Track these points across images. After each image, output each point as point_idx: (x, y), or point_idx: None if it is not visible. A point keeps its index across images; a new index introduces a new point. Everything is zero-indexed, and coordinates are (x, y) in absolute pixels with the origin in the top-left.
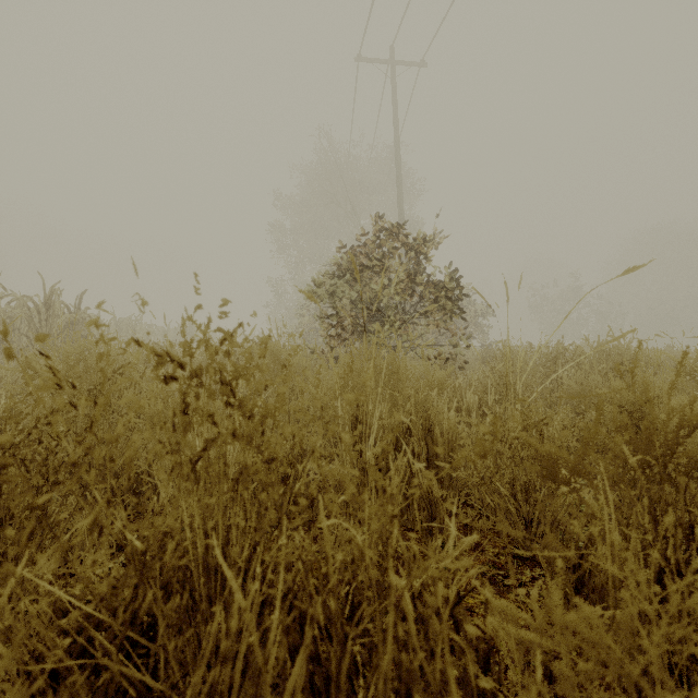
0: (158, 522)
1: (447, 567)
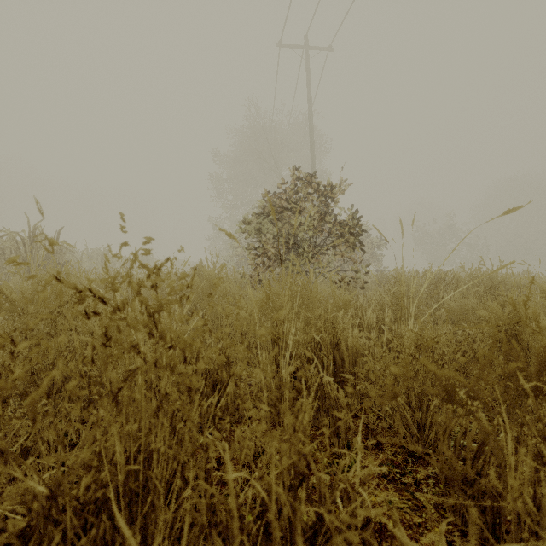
0: (70, 461)
1: (355, 489)
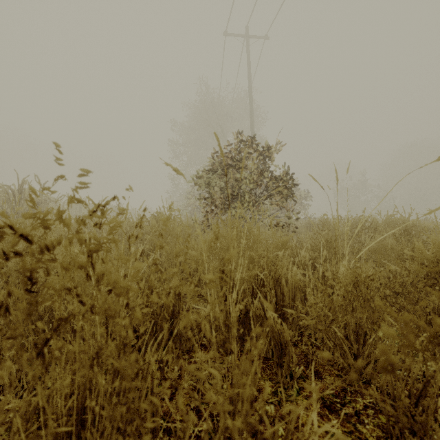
0: None
1: None
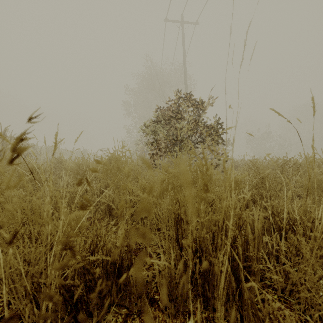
0: None
1: None
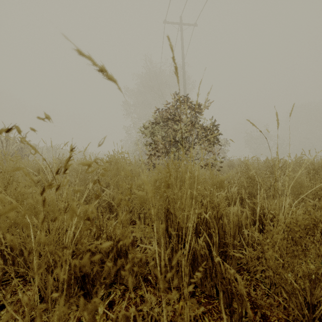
0: None
1: None
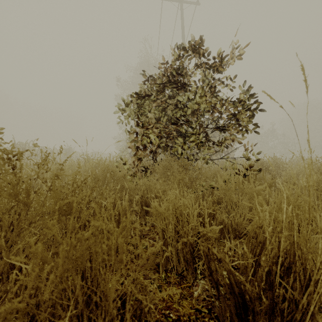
0: None
1: None
